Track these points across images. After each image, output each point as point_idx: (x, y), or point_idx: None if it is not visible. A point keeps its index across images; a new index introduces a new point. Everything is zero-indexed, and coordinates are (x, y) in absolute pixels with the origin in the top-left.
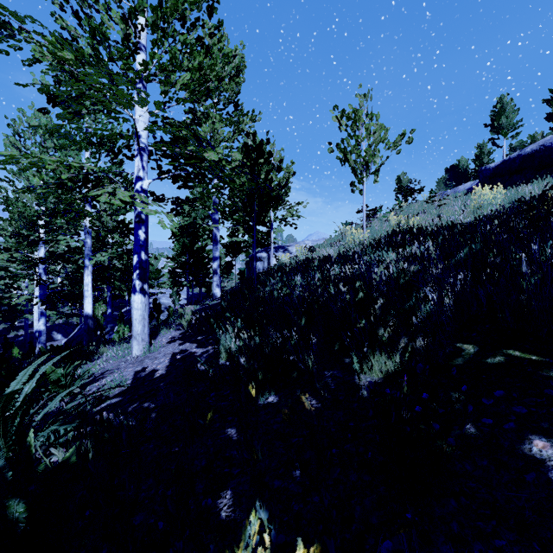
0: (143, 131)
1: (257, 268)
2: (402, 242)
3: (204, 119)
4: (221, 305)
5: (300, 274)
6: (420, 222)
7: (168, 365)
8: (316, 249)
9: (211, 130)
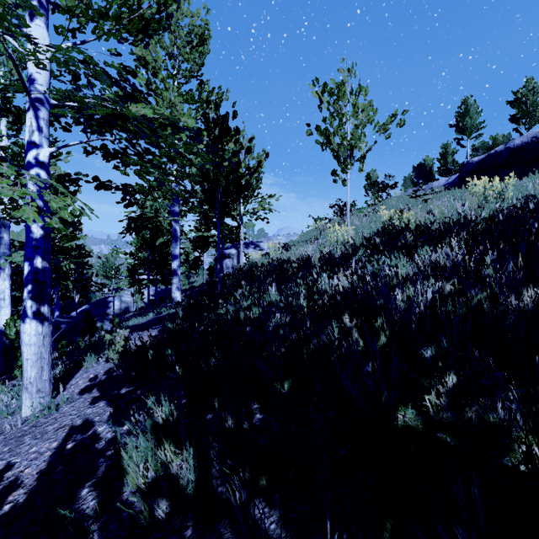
0: (38, 73)
1: (226, 265)
2: (412, 244)
3: (159, 91)
4: (167, 328)
5: (274, 280)
6: (413, 218)
7: (43, 470)
8: (291, 247)
9: (167, 104)
